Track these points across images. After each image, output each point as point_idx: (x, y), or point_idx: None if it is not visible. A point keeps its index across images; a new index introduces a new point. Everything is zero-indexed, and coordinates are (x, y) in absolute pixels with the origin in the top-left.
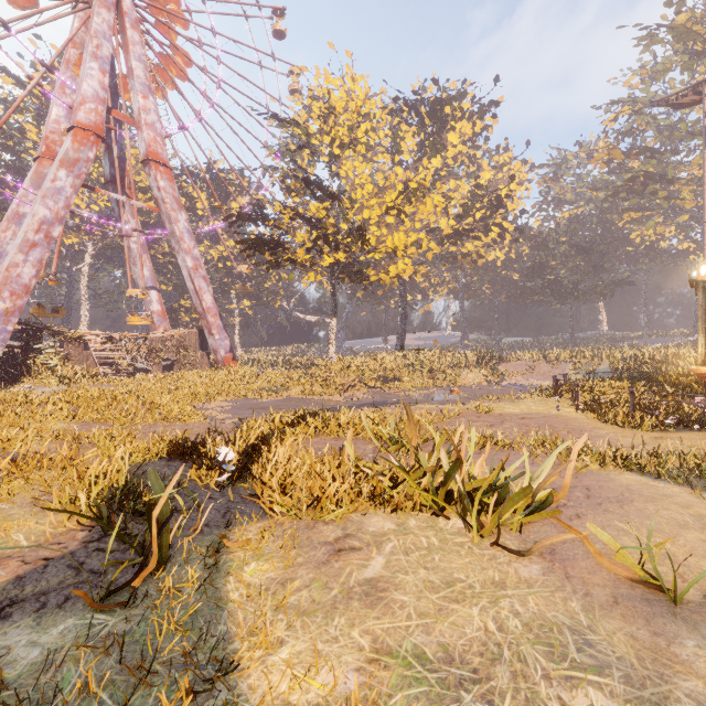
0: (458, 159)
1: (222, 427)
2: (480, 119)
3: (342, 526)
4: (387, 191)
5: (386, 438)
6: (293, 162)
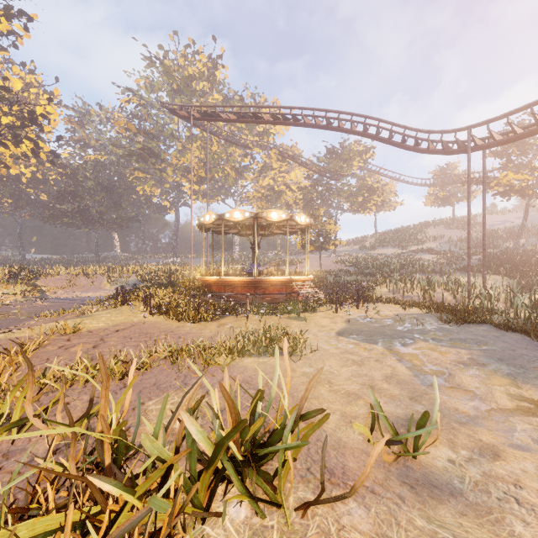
0: None
1: None
2: (7, 19)
3: None
4: None
5: None
6: None
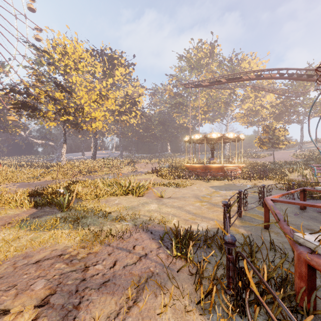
0: (119, 81)
1: (40, 188)
2: (128, 68)
3: (105, 199)
4: (91, 91)
5: (107, 185)
6: (50, 74)
